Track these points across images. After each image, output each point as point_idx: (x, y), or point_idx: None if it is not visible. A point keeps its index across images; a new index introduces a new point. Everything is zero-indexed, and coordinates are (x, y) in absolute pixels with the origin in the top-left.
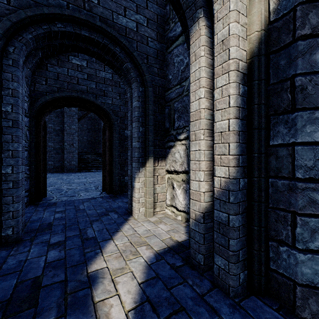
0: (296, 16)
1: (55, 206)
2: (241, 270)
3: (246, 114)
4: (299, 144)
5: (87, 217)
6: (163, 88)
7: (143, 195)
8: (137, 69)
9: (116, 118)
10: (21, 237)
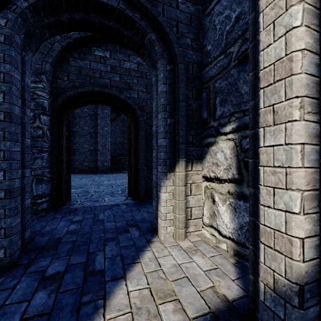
0: None
1: (74, 213)
2: None
3: None
4: None
5: (103, 233)
6: (199, 65)
7: (172, 210)
8: (163, 41)
9: (142, 114)
10: (18, 259)
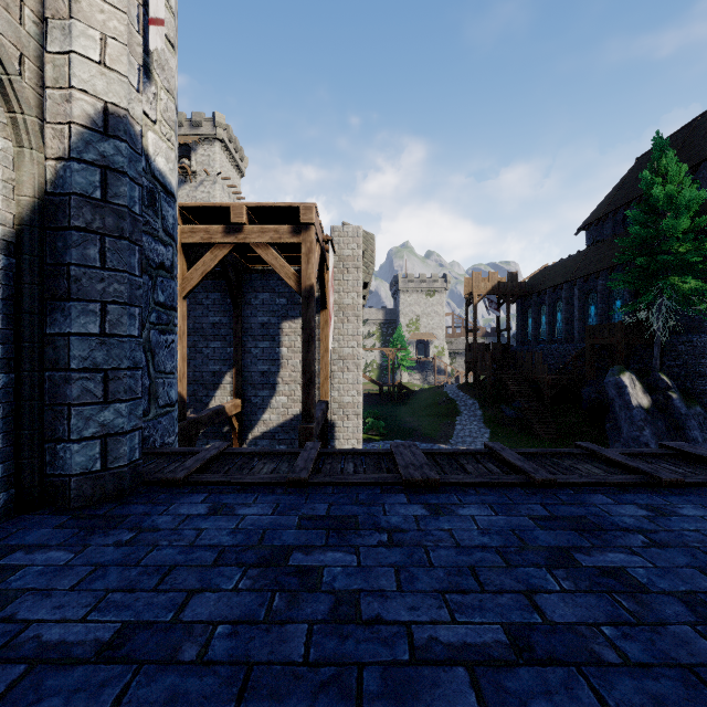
0: (72, 205)
1: None
2: (4, 490)
3: (14, 293)
4: (74, 335)
5: None
6: None
7: None
8: None
9: None
10: None
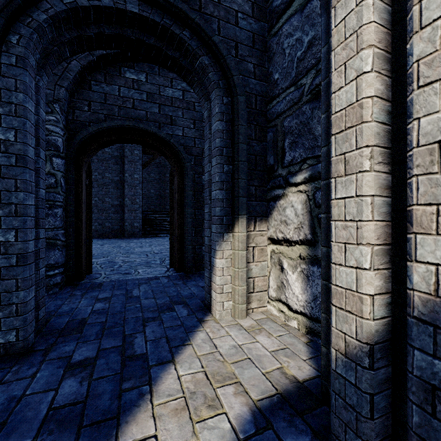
0: None
1: (98, 289)
2: None
3: None
4: None
5: (141, 312)
6: (264, 98)
7: (230, 280)
8: (219, 66)
9: (189, 157)
10: (32, 344)
